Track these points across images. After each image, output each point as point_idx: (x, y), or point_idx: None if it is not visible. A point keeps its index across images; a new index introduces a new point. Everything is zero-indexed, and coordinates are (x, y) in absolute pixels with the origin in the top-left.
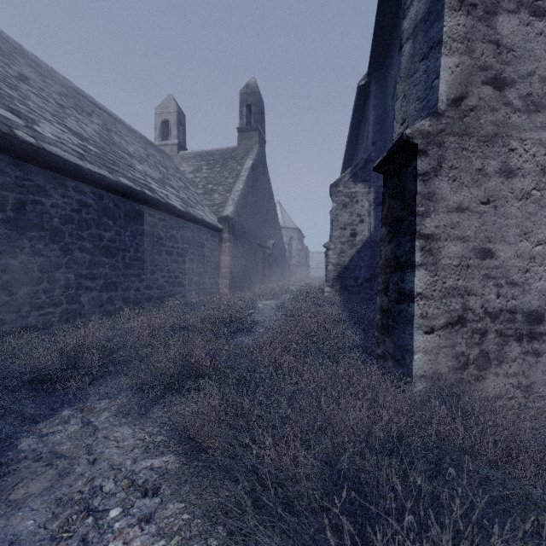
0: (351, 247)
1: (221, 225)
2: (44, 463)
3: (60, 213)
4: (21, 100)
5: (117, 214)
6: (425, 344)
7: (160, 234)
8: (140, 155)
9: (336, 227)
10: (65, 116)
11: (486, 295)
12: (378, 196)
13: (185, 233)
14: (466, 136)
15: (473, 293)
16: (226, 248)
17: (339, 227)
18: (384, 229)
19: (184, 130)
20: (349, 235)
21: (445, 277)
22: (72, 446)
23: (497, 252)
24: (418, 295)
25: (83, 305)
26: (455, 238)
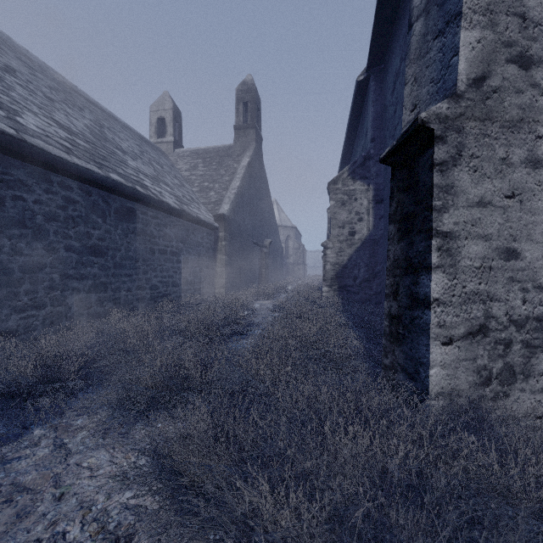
0: (350, 246)
1: (217, 223)
2: (3, 499)
3: (43, 210)
4: (4, 90)
5: (106, 211)
6: (442, 356)
7: (153, 232)
8: (133, 152)
9: (334, 225)
10: (53, 109)
11: (511, 301)
12: (377, 194)
13: (179, 231)
14: (488, 120)
15: (497, 299)
16: (222, 247)
17: (337, 225)
18: (392, 227)
19: (180, 127)
20: (347, 233)
21: (465, 281)
22: (37, 476)
23: (523, 252)
24: (435, 301)
25: (69, 307)
26: (477, 236)
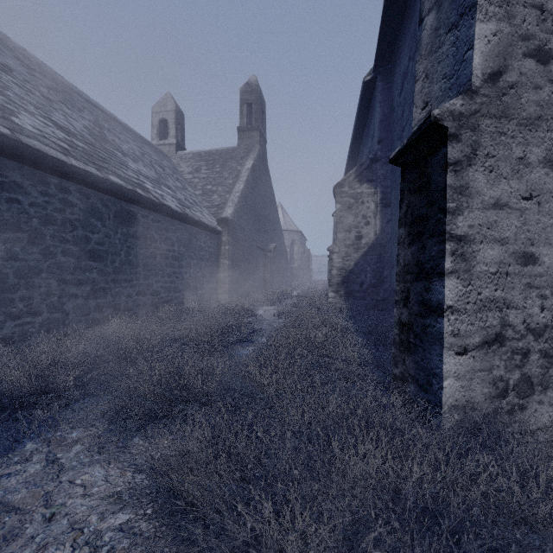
0: (357, 251)
1: (220, 227)
2: None
3: (40, 213)
4: None
5: (106, 215)
6: (457, 367)
7: (154, 236)
8: (134, 154)
9: (340, 229)
10: (51, 110)
11: (528, 308)
12: (384, 197)
13: (181, 235)
14: (504, 118)
15: (514, 306)
16: (225, 251)
17: (343, 229)
18: (402, 230)
19: (183, 129)
20: (354, 237)
21: (481, 287)
22: (27, 495)
23: (541, 256)
24: (448, 309)
25: (67, 314)
26: (493, 240)
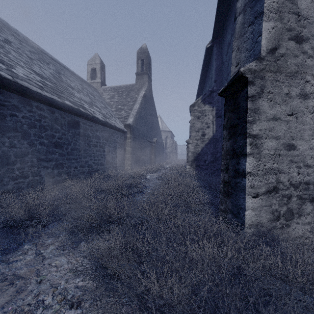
0: (202, 142)
1: (126, 129)
2: (8, 283)
3: (27, 122)
4: (5, 54)
5: (63, 122)
6: (252, 204)
7: (89, 134)
8: (78, 88)
9: (193, 130)
10: (32, 64)
11: (291, 173)
12: (218, 112)
13: (104, 134)
14: (278, 72)
15: (283, 172)
16: (129, 143)
17: (195, 130)
18: (225, 132)
19: (104, 74)
20: (201, 135)
21: (265, 162)
22: (27, 270)
23: (298, 146)
24: (248, 173)
25: (42, 177)
26: (272, 137)
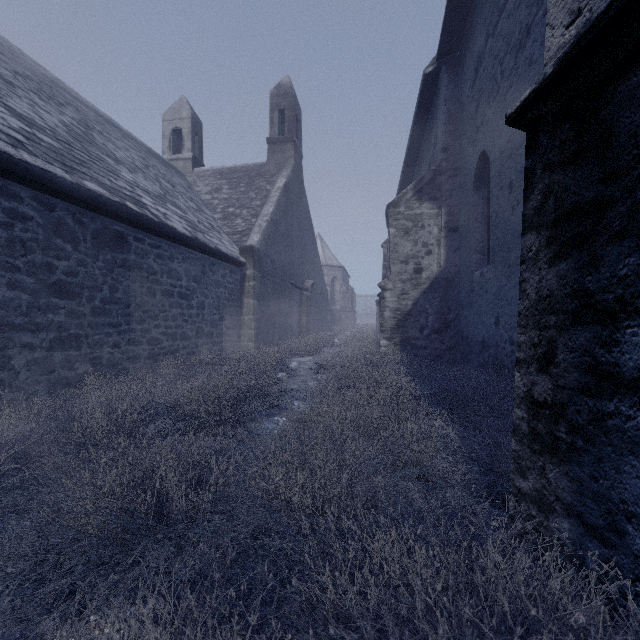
0: (415, 287)
1: (243, 258)
2: None
3: None
4: None
5: (80, 235)
6: None
7: (153, 266)
8: (133, 163)
9: (395, 260)
10: (10, 94)
11: None
12: (451, 219)
13: (192, 266)
14: None
15: None
16: (250, 288)
17: (399, 260)
18: (532, 238)
19: (201, 141)
20: (412, 270)
21: None
22: None
23: None
24: None
25: (16, 372)
26: None
